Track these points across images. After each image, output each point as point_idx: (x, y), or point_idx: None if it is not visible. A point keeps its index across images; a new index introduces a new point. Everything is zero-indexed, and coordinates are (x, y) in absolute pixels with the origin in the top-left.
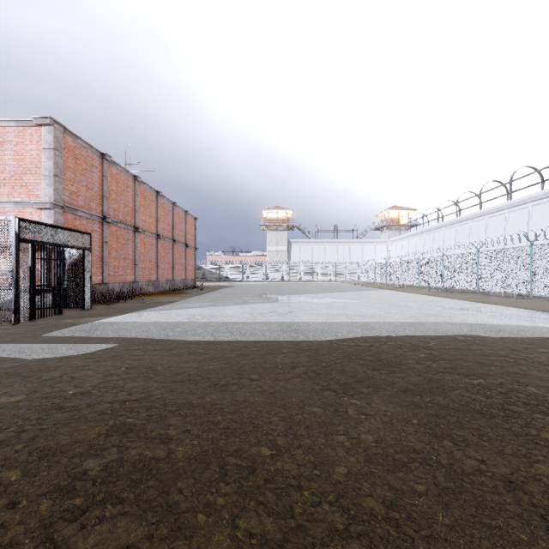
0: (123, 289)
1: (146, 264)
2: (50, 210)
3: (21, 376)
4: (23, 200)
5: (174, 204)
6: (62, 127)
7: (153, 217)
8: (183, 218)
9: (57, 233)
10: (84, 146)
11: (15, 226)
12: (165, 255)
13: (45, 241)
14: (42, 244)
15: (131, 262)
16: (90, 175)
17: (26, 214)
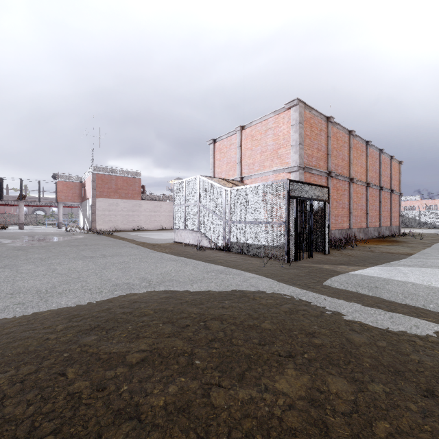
0: (340, 235)
1: (357, 212)
2: (296, 172)
3: (407, 379)
4: (278, 168)
5: (381, 151)
6: (303, 104)
7: (362, 167)
8: (387, 164)
9: (308, 189)
10: (315, 115)
11: (286, 186)
12: (372, 202)
13: (302, 196)
14: (300, 199)
15: (346, 210)
16: (319, 138)
17: (279, 178)
